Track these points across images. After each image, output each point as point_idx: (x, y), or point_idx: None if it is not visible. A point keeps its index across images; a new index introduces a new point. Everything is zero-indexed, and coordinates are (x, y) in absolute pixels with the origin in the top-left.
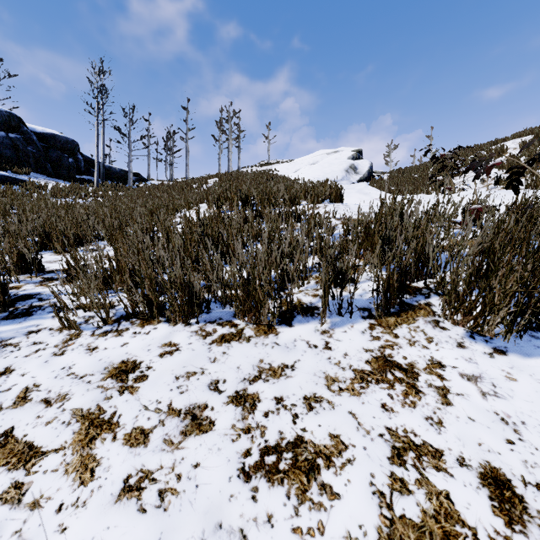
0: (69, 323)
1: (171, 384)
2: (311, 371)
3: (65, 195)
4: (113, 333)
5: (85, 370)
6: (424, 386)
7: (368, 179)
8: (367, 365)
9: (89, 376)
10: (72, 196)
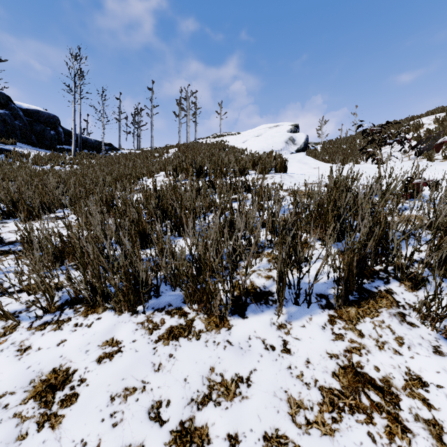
0: (5, 314)
1: (104, 409)
2: (270, 389)
3: (45, 163)
4: (52, 325)
5: (7, 385)
6: (410, 420)
7: (304, 149)
8: (335, 381)
9: (9, 396)
10: (50, 163)
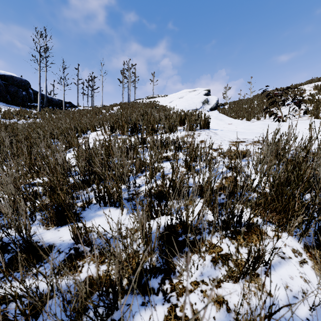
0: None
1: None
2: None
3: (12, 117)
4: None
5: None
6: None
7: (215, 108)
8: None
9: None
10: (17, 117)
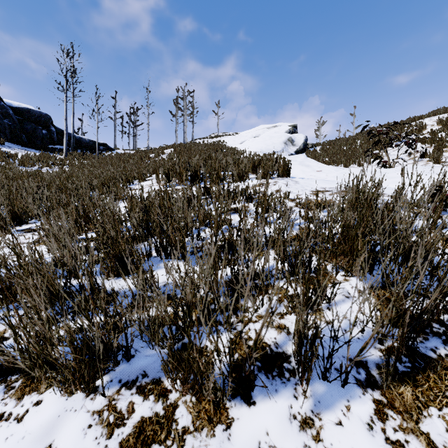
0: None
1: None
2: None
3: (33, 163)
4: None
5: None
6: None
7: (303, 150)
8: None
9: None
10: (38, 164)
